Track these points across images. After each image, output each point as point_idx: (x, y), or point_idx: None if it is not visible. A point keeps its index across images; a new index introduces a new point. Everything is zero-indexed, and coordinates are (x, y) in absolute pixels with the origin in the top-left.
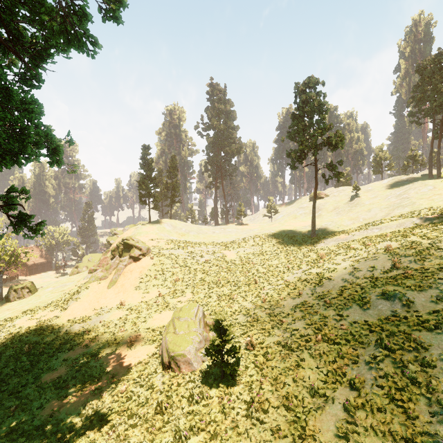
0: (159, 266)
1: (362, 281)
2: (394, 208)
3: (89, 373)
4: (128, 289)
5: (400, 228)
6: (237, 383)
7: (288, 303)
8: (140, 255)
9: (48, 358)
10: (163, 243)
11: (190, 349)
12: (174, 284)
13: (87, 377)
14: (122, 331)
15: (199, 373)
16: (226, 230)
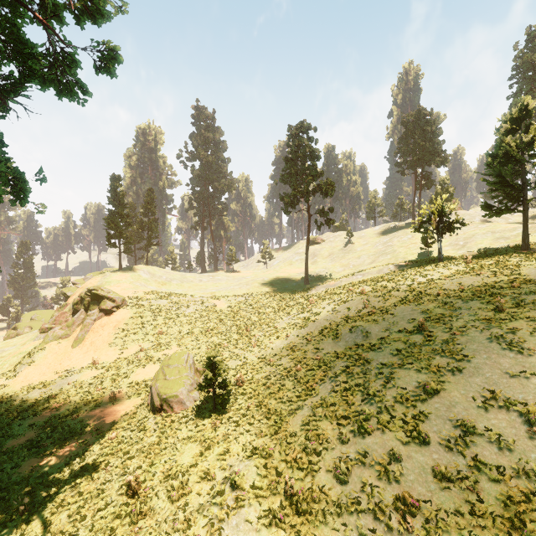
0: (138, 319)
1: (339, 321)
2: (379, 255)
3: (68, 431)
4: (100, 347)
5: (378, 274)
6: (228, 411)
7: (276, 345)
8: (114, 307)
9: (7, 426)
10: (141, 293)
11: (183, 391)
12: (157, 337)
13: (67, 434)
14: (99, 389)
15: (191, 410)
16: (215, 278)
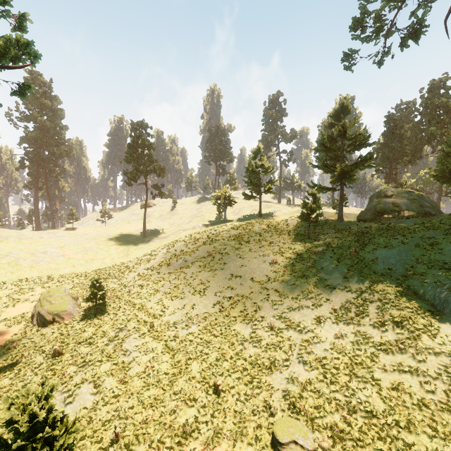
0: None
1: (170, 257)
2: (194, 217)
3: None
4: None
5: (193, 230)
6: (107, 311)
7: (130, 276)
8: None
9: None
10: None
11: (70, 307)
12: (17, 284)
13: None
14: None
15: (79, 317)
16: (57, 235)
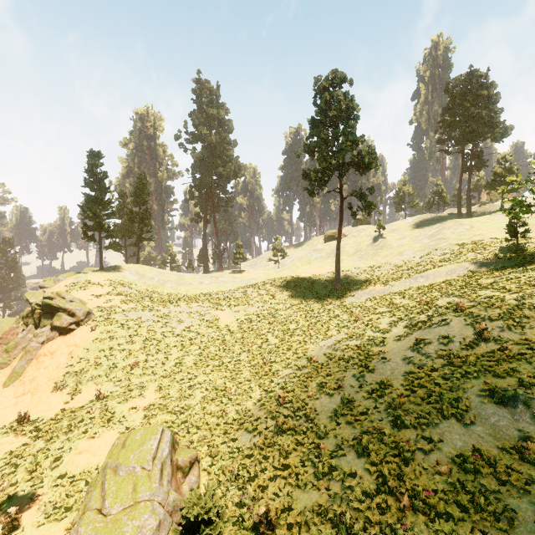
0: (105, 341)
1: (436, 362)
2: (430, 250)
3: None
4: (42, 387)
5: (452, 277)
6: None
7: (322, 404)
8: (72, 323)
9: None
10: (117, 301)
11: None
12: (128, 372)
13: None
14: (4, 487)
15: None
16: (219, 280)
